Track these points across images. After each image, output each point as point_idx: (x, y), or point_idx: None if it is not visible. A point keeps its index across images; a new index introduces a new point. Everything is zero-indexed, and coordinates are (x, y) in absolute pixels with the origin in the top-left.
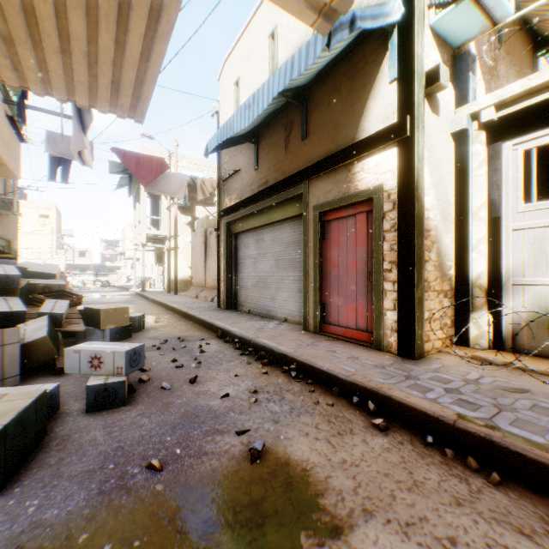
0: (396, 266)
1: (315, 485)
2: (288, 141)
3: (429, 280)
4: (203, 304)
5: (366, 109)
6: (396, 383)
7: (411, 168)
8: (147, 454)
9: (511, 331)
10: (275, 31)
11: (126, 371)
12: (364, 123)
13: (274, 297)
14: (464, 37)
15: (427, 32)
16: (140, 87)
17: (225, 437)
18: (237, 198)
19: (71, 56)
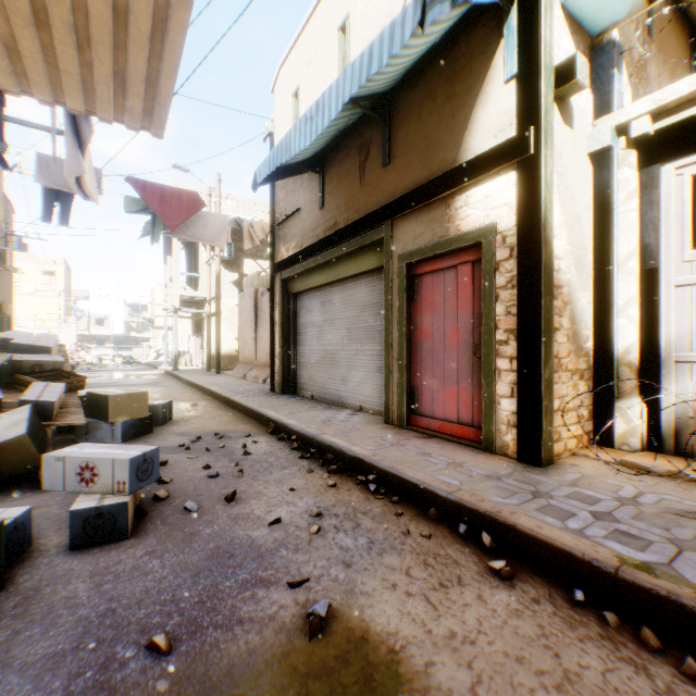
0: (515, 336)
1: (409, 681)
2: (364, 168)
3: (560, 355)
4: (252, 386)
5: (472, 120)
6: (521, 503)
7: (536, 199)
8: (150, 622)
9: (673, 426)
10: (347, 22)
11: (131, 487)
12: (468, 139)
13: (346, 378)
14: (607, 20)
15: (557, 11)
16: (155, 82)
17: (271, 592)
18: (296, 247)
19: (51, 31)
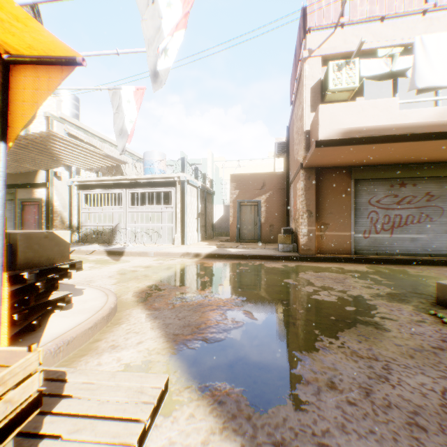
0: (47, 221)
1: None
2: None
3: (58, 225)
4: None
5: (39, 174)
6: None
7: (50, 196)
8: None
9: (82, 237)
10: None
11: None
12: (38, 178)
13: None
14: None
15: None
16: None
17: None
18: None
19: None
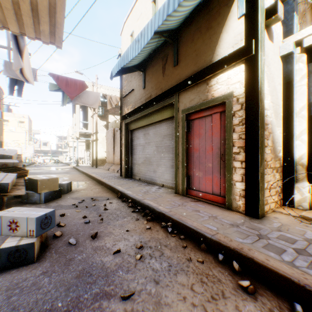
0: (243, 150)
1: None
2: (165, 68)
3: (267, 160)
4: (112, 174)
5: (220, 40)
6: (252, 242)
7: (255, 78)
8: None
9: None
10: None
11: (37, 233)
12: (218, 49)
13: (155, 170)
14: None
15: None
16: (54, 14)
17: (110, 303)
18: (132, 108)
19: None
